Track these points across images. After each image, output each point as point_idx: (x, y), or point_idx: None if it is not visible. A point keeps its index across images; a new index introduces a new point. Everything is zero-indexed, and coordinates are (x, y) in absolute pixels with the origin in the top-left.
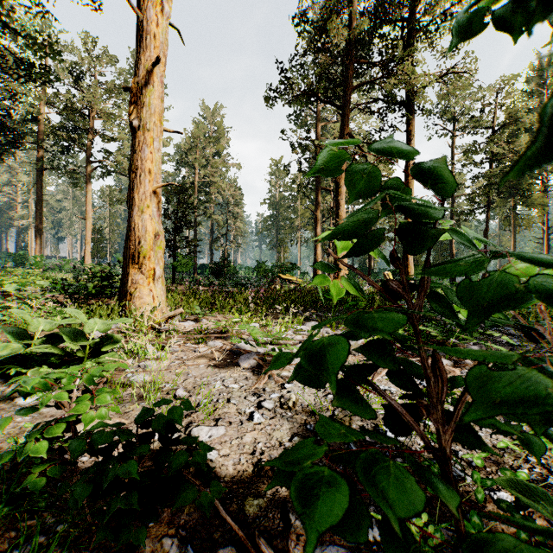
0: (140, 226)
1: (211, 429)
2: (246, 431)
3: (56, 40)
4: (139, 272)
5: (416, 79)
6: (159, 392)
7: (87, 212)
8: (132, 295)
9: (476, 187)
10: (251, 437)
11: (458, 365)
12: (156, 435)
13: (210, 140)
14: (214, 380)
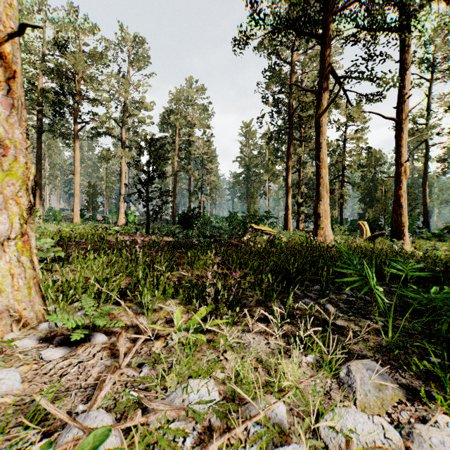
0: None
1: None
2: None
3: None
4: None
5: None
6: None
7: (76, 167)
8: None
9: None
10: None
11: None
12: None
13: (187, 103)
14: None
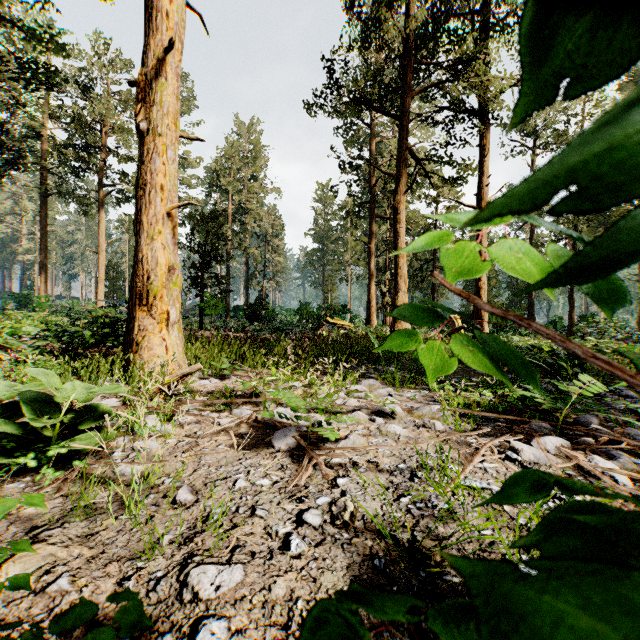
0: (149, 257)
1: (220, 572)
2: (278, 573)
3: (57, 35)
4: (148, 316)
5: (491, 82)
6: (152, 494)
7: (100, 244)
8: (139, 346)
9: None
10: (286, 587)
11: (576, 445)
12: (131, 582)
13: (245, 160)
14: (236, 471)
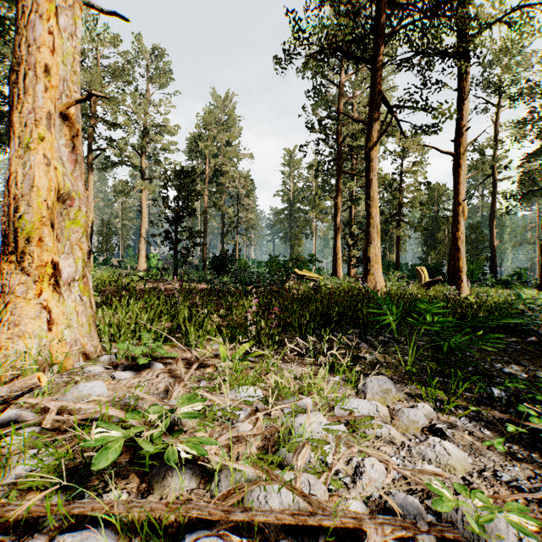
0: (20, 176)
1: None
2: None
3: None
4: (19, 270)
5: (475, 14)
6: None
7: (89, 203)
8: None
9: (532, 165)
10: None
11: None
12: None
13: (220, 127)
14: None
